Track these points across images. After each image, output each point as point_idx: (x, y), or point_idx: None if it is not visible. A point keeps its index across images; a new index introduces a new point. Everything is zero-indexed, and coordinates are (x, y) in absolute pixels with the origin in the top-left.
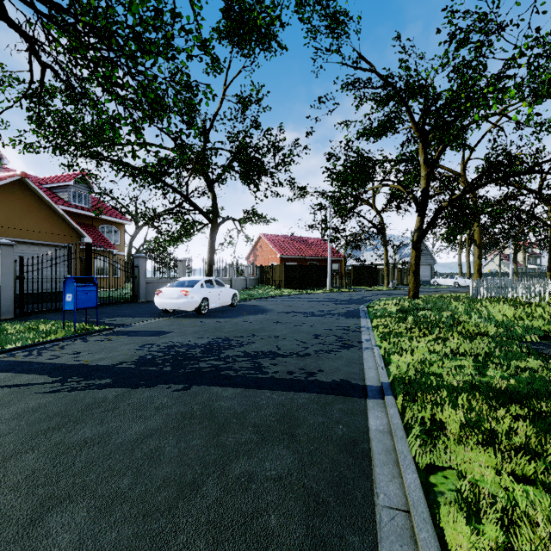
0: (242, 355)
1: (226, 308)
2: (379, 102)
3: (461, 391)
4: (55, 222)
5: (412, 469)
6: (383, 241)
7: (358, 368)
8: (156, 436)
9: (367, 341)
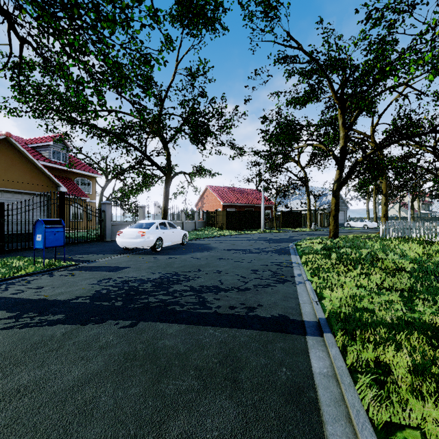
0: (188, 289)
1: (178, 246)
2: (304, 76)
3: (398, 329)
4: (35, 174)
5: (369, 430)
6: (306, 191)
7: (294, 303)
8: (93, 383)
9: (299, 276)
